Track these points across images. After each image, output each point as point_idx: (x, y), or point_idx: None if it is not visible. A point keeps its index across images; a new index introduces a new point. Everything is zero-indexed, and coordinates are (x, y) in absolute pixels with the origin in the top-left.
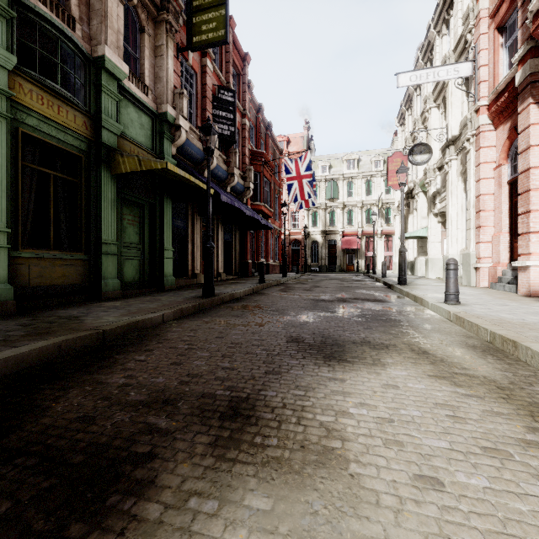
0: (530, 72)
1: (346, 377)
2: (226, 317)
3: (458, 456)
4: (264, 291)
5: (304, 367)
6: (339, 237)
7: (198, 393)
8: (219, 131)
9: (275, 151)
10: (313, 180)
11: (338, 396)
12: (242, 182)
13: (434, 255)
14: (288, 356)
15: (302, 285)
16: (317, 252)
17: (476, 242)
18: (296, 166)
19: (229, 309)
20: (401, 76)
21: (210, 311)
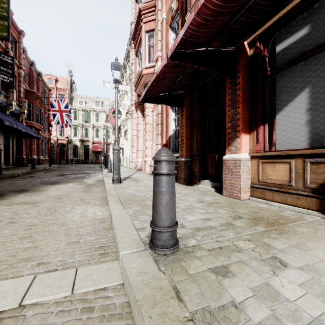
0: (138, 100)
1: (54, 186)
2: (12, 181)
3: (66, 189)
4: (34, 173)
5: (43, 186)
6: (91, 144)
7: (9, 190)
8: (0, 79)
9: (45, 88)
10: (70, 113)
11: (50, 187)
12: (18, 108)
13: (126, 156)
14: (39, 185)
15: (59, 170)
16: (77, 152)
17: (132, 152)
18: (58, 104)
19: (13, 179)
20: (105, 83)
21: (2, 180)
